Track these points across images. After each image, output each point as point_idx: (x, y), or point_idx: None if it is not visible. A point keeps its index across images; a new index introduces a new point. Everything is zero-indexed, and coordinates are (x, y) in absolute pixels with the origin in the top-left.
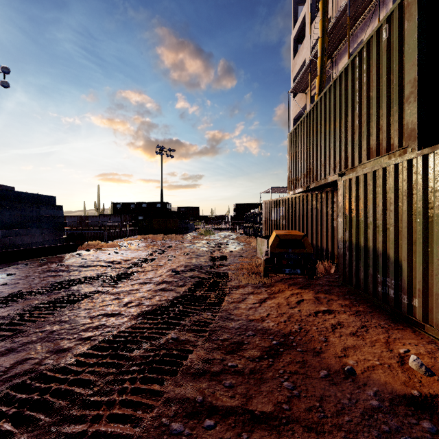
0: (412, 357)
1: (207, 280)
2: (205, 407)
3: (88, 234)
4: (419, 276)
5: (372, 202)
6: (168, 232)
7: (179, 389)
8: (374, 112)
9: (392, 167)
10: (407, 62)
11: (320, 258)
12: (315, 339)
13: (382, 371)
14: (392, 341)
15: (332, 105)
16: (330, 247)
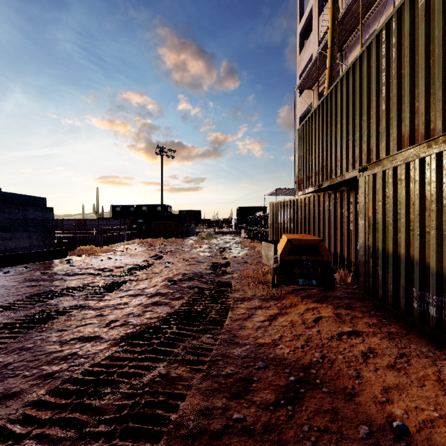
0: None
1: (208, 291)
2: None
3: (86, 238)
4: None
5: (405, 200)
6: (168, 236)
7: None
8: (408, 93)
9: (434, 156)
10: None
11: (334, 265)
12: (343, 373)
13: None
14: None
15: (350, 91)
16: (345, 253)
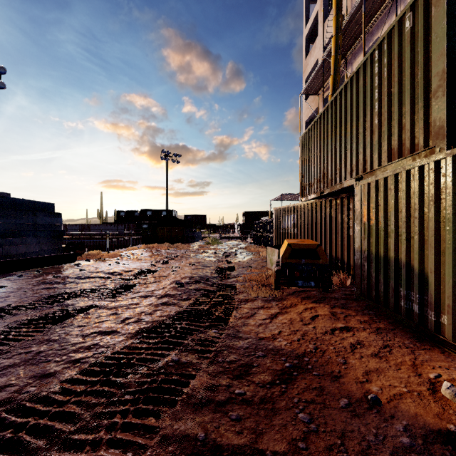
0: (445, 384)
1: (213, 293)
2: (207, 447)
3: (90, 243)
4: (448, 291)
5: (394, 208)
6: (173, 241)
7: (178, 423)
8: (396, 110)
9: (417, 169)
10: (435, 52)
11: (335, 269)
12: (332, 360)
13: (411, 400)
14: (420, 364)
15: (348, 104)
16: (345, 257)
